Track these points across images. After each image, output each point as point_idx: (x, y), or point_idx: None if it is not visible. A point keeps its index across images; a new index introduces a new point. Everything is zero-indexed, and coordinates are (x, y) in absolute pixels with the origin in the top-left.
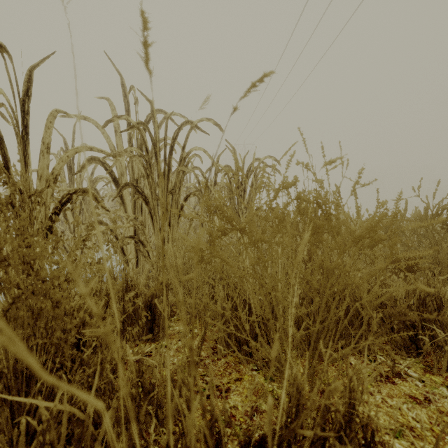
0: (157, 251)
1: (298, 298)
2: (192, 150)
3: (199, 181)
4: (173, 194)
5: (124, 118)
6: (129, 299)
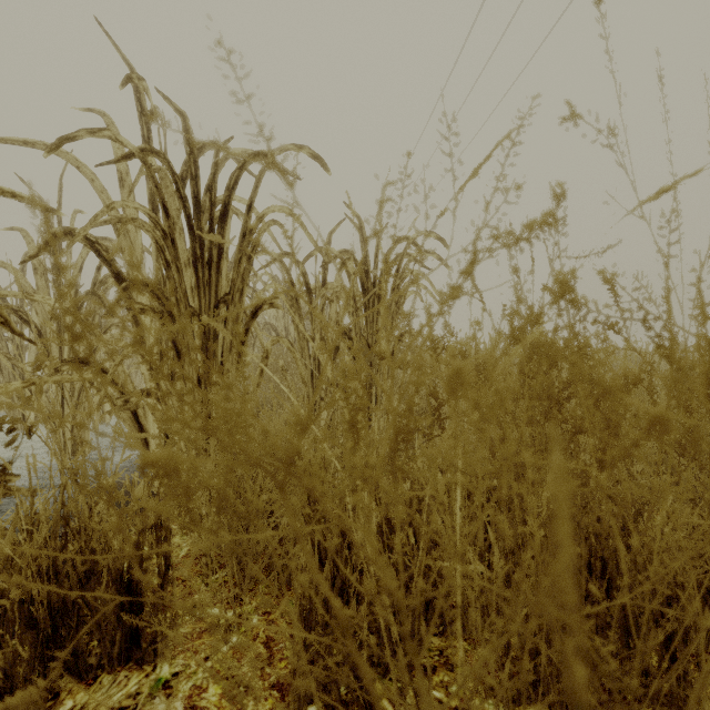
0: (161, 437)
1: (500, 565)
2: (266, 212)
3: (292, 281)
4: (228, 305)
5: (108, 136)
6: (74, 566)
